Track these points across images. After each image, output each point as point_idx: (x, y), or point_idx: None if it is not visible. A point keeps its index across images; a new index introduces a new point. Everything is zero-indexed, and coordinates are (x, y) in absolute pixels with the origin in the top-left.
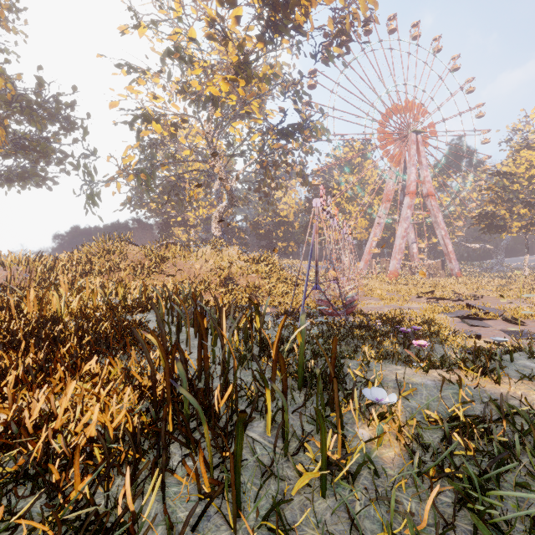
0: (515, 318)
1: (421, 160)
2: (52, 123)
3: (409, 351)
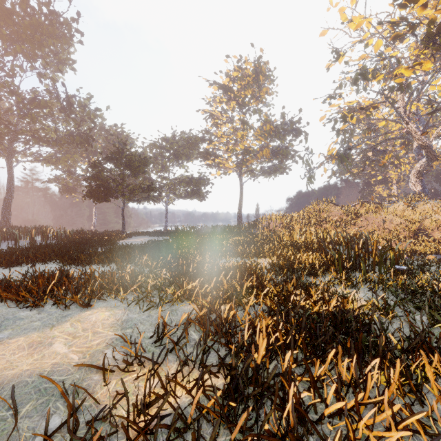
0: None
1: None
2: (288, 135)
3: None
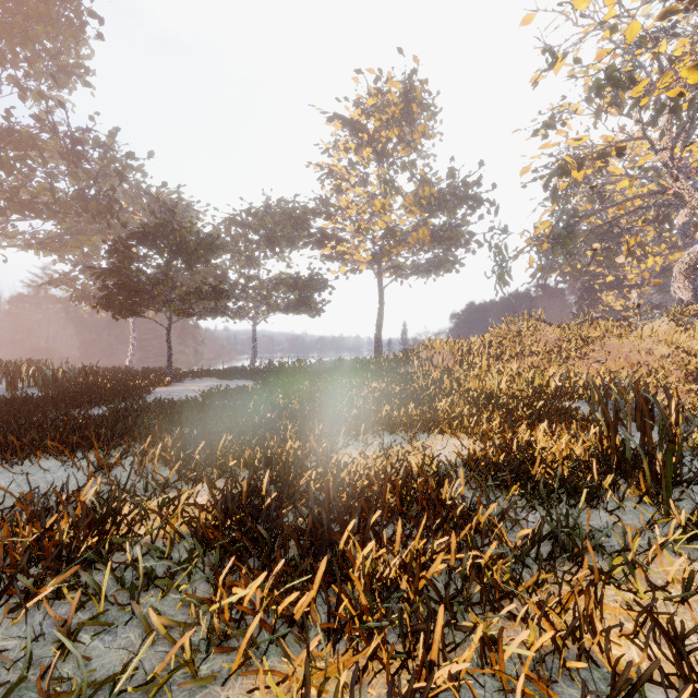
0: None
1: None
2: (460, 207)
3: None
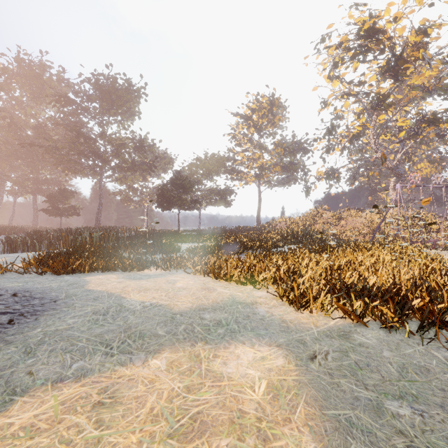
0: None
1: None
2: (299, 152)
3: None
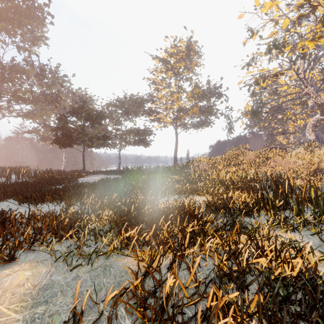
0: None
1: None
2: (212, 97)
3: None
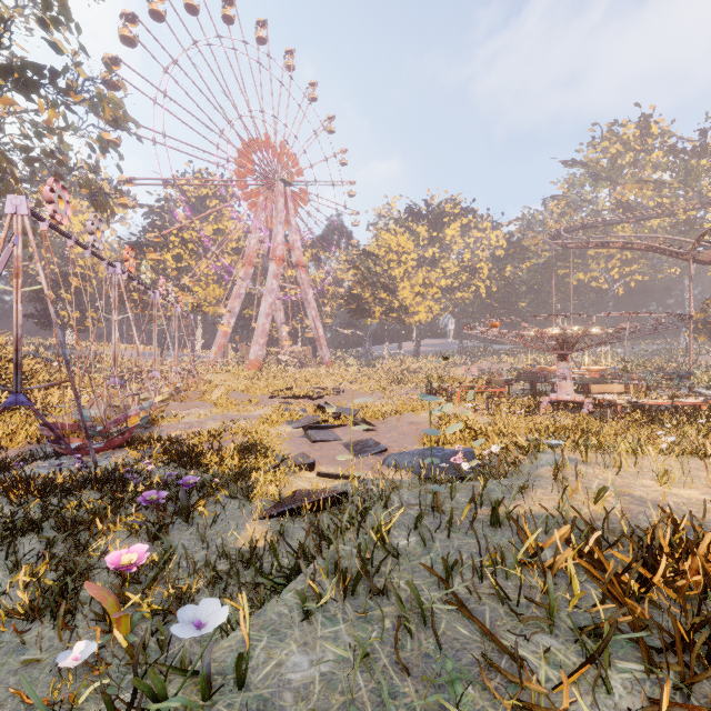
0: (366, 421)
1: (290, 220)
2: None
3: (97, 586)
